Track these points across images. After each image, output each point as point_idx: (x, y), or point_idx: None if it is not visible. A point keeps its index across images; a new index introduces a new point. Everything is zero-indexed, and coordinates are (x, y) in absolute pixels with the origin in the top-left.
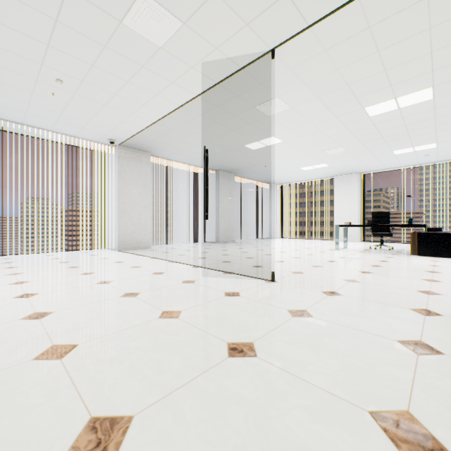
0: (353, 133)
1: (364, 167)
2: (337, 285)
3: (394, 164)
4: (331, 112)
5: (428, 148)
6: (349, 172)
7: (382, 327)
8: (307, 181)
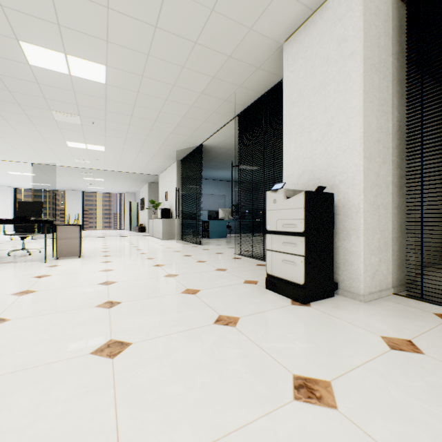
0: (4, 175)
1: (16, 185)
2: None
3: (35, 187)
4: None
5: (48, 185)
6: (4, 186)
7: (3, 241)
8: None
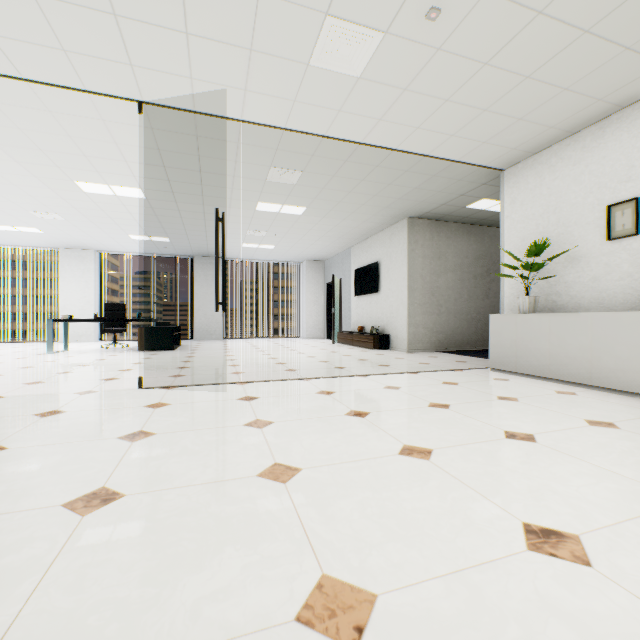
0: (70, 203)
1: (102, 245)
2: (9, 390)
3: (138, 249)
4: (26, 169)
5: (164, 241)
6: (82, 247)
7: (29, 410)
8: (10, 247)
